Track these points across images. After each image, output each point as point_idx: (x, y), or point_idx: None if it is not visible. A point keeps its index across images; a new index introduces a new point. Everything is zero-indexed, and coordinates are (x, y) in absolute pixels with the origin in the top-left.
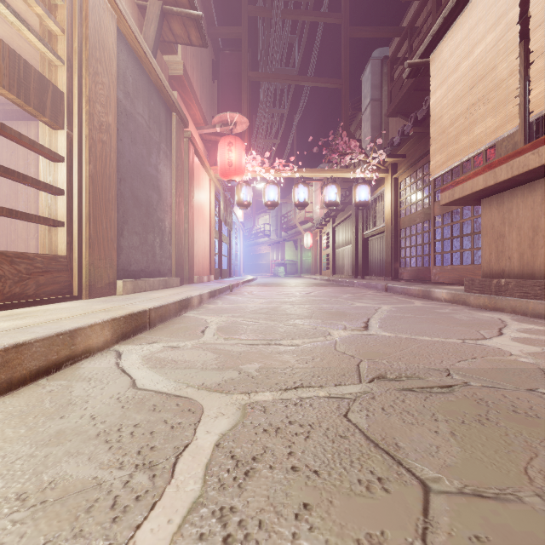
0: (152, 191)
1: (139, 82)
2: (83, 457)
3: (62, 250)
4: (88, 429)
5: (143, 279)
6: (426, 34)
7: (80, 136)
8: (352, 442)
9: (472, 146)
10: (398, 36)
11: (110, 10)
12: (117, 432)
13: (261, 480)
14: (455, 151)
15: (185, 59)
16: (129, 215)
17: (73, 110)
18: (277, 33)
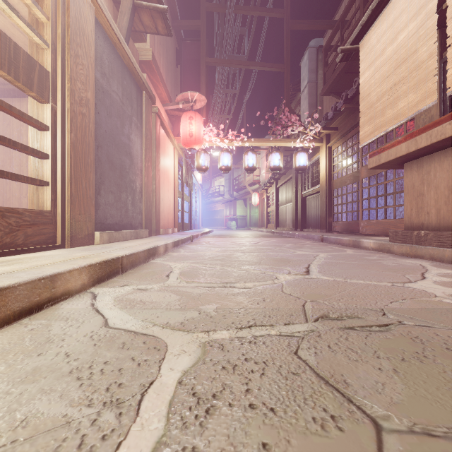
0: (125, 156)
1: (114, 64)
2: (55, 394)
3: (47, 206)
4: (62, 366)
5: (117, 231)
6: (355, 26)
7: (63, 109)
8: (304, 379)
9: (396, 118)
10: (331, 28)
11: (89, 2)
12: (88, 369)
13: (221, 418)
14: (381, 122)
15: (153, 46)
16: (106, 177)
17: (57, 86)
18: (230, 26)
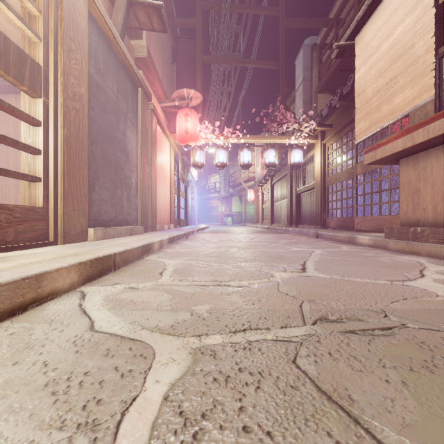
0: (120, 153)
1: (108, 60)
2: (24, 414)
3: (40, 202)
4: (37, 378)
5: (112, 227)
6: (349, 23)
7: (56, 104)
8: (304, 394)
9: (392, 113)
10: (326, 26)
11: None
12: (66, 381)
13: None
14: (377, 118)
15: (149, 43)
16: (100, 173)
17: (50, 81)
18: (225, 24)
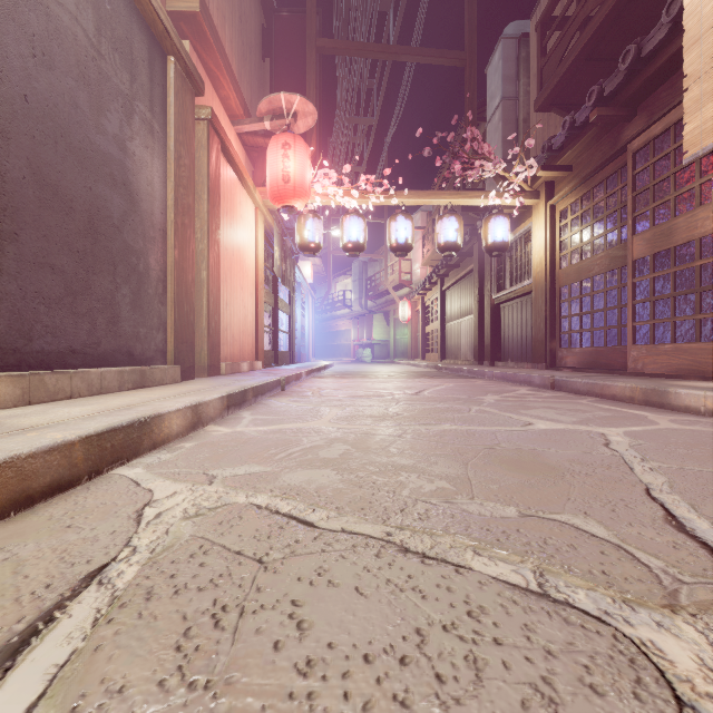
0: (109, 188)
1: None
2: None
3: None
4: None
5: (64, 371)
6: None
7: None
8: None
9: None
10: None
11: None
12: None
13: None
14: None
15: None
16: (26, 224)
17: None
18: None
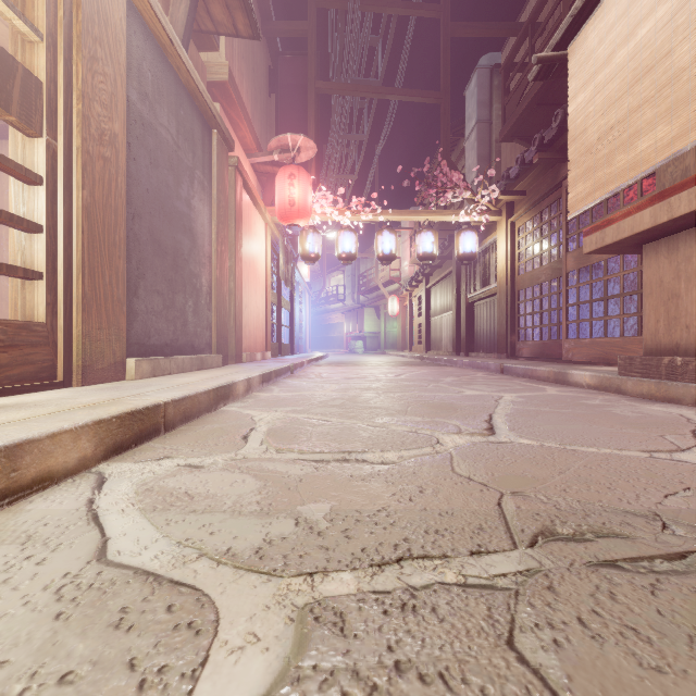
0: (183, 234)
1: (162, 80)
2: None
3: (40, 315)
4: None
5: (167, 357)
6: (554, 28)
7: (68, 148)
8: None
9: (633, 167)
10: (515, 34)
11: None
12: None
13: None
14: (606, 176)
15: (230, 60)
16: (148, 267)
17: (58, 109)
18: (354, 31)
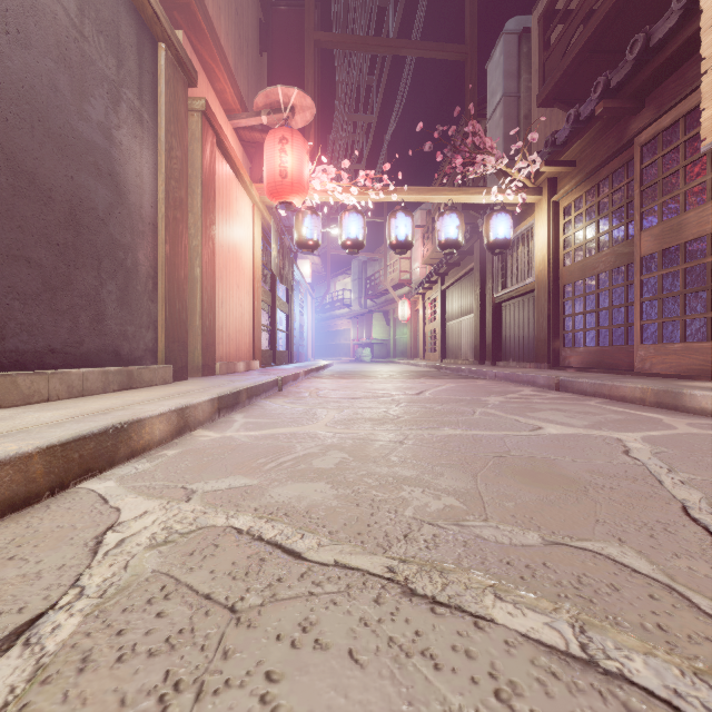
0: (93, 178)
1: None
2: None
3: None
4: None
5: (40, 372)
6: None
7: None
8: None
9: None
10: None
11: None
12: None
13: None
14: None
15: None
16: None
17: None
18: None
